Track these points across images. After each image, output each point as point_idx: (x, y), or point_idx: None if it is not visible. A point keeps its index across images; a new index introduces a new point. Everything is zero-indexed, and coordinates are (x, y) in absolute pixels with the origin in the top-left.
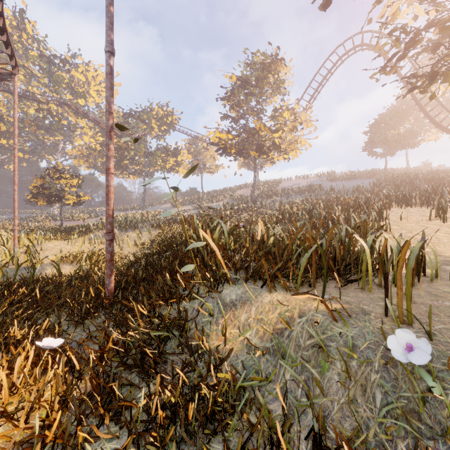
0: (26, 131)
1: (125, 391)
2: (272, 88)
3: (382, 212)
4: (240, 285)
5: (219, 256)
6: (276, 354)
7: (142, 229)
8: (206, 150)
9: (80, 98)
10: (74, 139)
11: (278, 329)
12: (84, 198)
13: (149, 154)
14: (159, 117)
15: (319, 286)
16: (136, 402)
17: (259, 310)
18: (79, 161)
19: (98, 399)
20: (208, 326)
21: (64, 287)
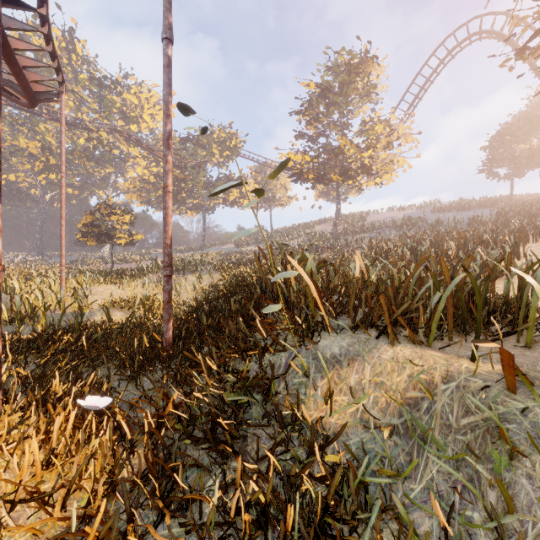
0: (75, 164)
1: (190, 475)
2: (360, 95)
3: (517, 247)
4: (344, 334)
5: (315, 293)
6: (411, 436)
7: (202, 272)
8: (276, 178)
9: (132, 124)
10: (126, 171)
11: (410, 398)
12: (137, 237)
13: (209, 185)
14: (221, 141)
15: (455, 340)
16: (205, 492)
17: (376, 369)
18: (132, 196)
19: (155, 484)
20: (302, 390)
21: (114, 336)
